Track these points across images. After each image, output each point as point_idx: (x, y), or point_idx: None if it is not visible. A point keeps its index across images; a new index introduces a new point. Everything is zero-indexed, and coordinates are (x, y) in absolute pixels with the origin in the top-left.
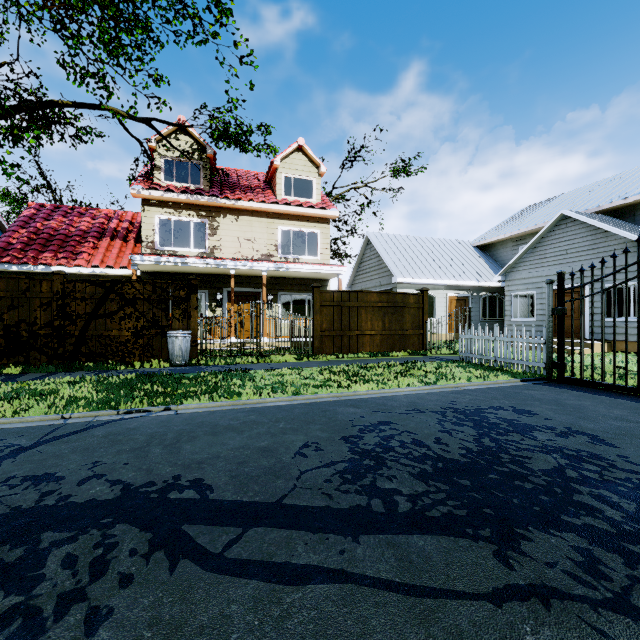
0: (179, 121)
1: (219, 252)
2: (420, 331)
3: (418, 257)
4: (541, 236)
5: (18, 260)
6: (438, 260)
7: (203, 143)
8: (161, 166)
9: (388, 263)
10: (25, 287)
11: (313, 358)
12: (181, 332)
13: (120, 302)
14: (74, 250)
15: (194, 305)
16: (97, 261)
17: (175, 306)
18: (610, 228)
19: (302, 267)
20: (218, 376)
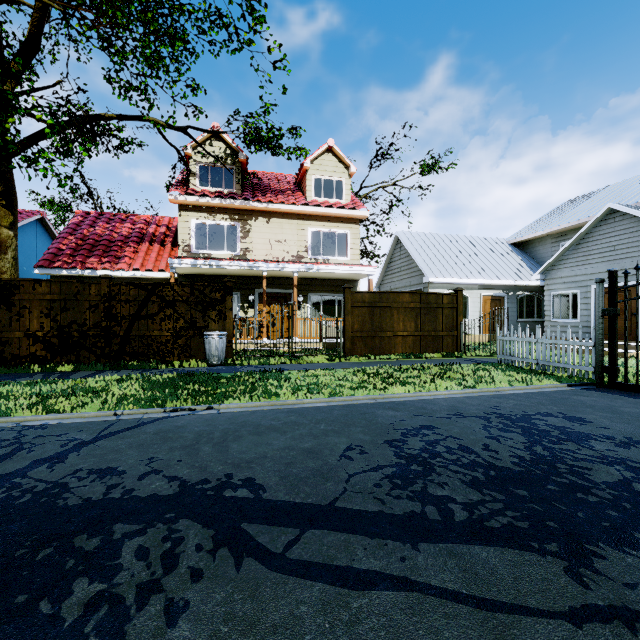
0: (213, 128)
1: (251, 254)
2: (454, 332)
3: (450, 256)
4: (585, 232)
5: (68, 265)
6: (471, 259)
7: (236, 148)
8: (196, 172)
9: (419, 262)
10: (76, 290)
11: (345, 359)
12: (217, 333)
13: (161, 304)
14: (117, 255)
15: (229, 306)
16: (138, 265)
17: (211, 307)
18: None
19: (332, 268)
20: (254, 376)
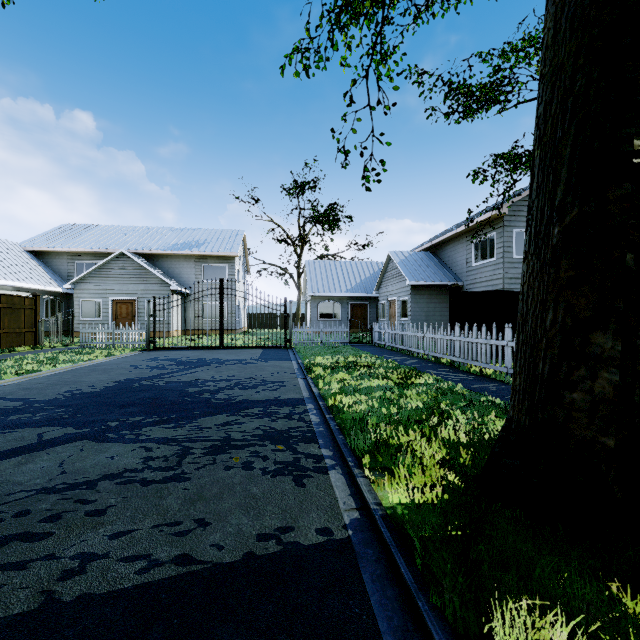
0: None
1: None
2: (34, 329)
3: None
4: (107, 262)
5: None
6: None
7: None
8: None
9: None
10: None
11: None
12: None
13: None
14: None
15: None
16: None
17: None
18: (150, 268)
19: None
20: None
